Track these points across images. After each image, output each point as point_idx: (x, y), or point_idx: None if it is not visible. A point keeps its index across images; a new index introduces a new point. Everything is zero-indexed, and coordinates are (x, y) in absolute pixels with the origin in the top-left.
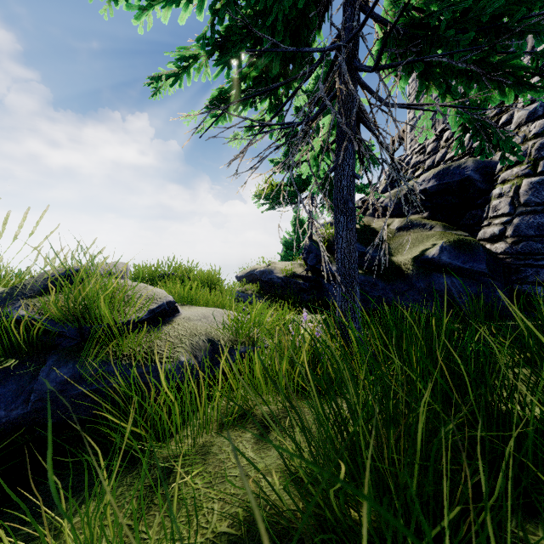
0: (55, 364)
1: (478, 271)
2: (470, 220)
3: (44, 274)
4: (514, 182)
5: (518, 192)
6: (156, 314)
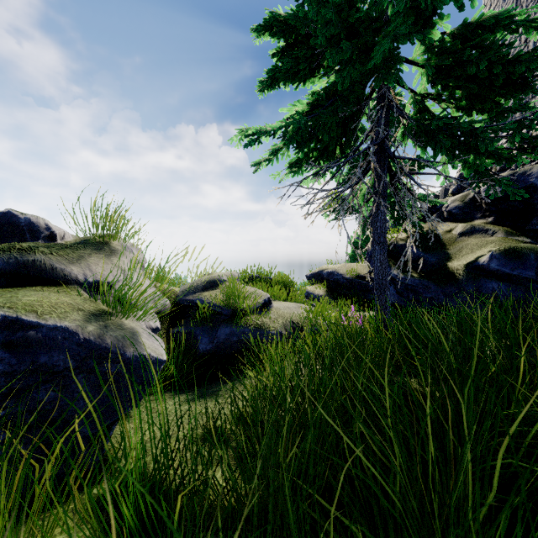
0: (222, 326)
1: (526, 277)
2: (536, 225)
3: (200, 280)
4: None
5: None
6: (262, 305)
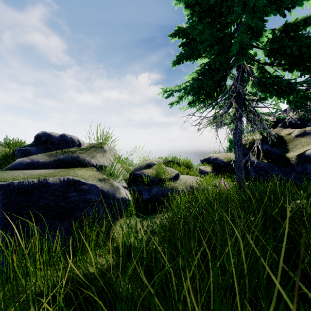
0: (154, 187)
1: None
2: None
3: (143, 163)
4: None
5: None
6: (174, 177)
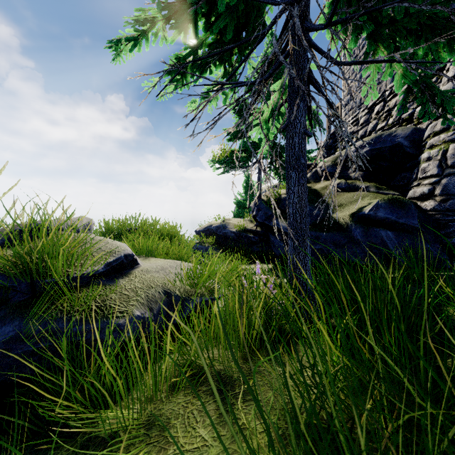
0: (0, 321)
1: (411, 226)
2: (400, 181)
3: (7, 228)
4: (442, 147)
5: (445, 156)
6: (114, 267)
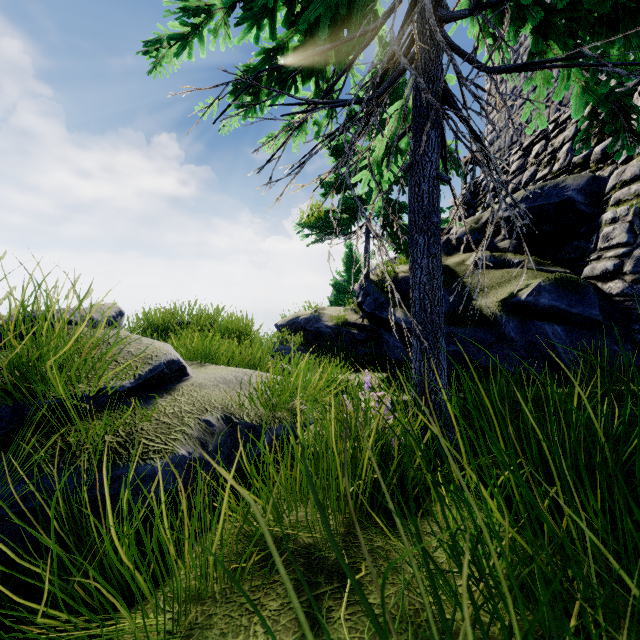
0: None
1: (590, 318)
2: (570, 254)
3: None
4: (633, 202)
5: (638, 215)
6: (149, 380)
